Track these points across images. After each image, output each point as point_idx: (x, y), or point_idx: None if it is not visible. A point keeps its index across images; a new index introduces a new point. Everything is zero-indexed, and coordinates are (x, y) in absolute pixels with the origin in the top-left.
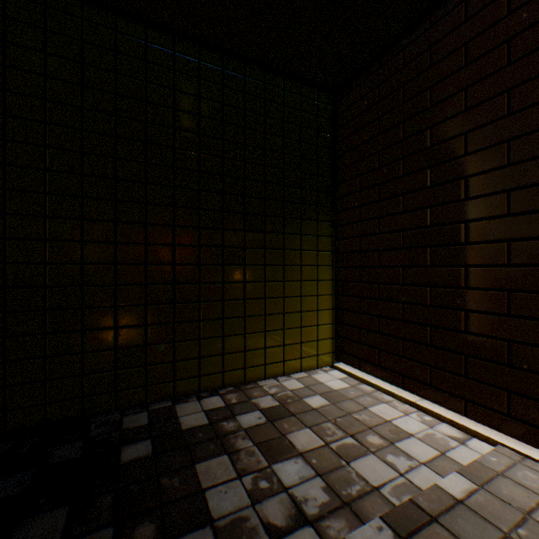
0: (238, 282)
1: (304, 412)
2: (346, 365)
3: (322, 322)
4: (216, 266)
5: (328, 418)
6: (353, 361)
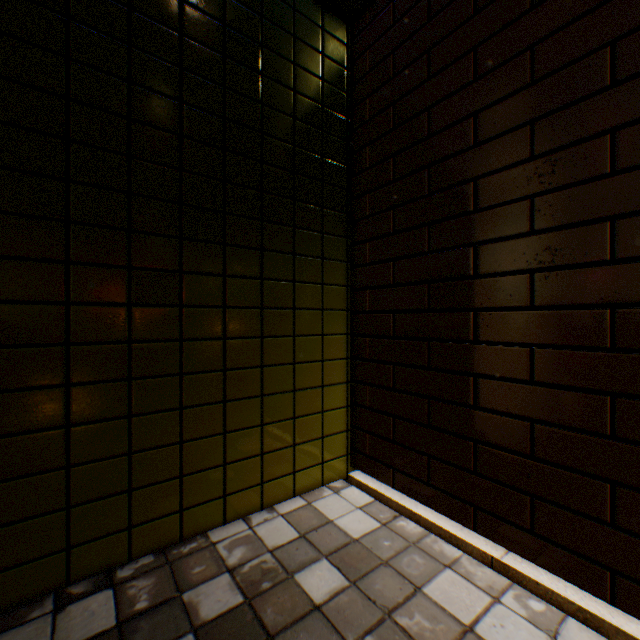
0: (167, 340)
1: (295, 624)
2: (370, 476)
3: (330, 406)
4: (113, 307)
5: (346, 639)
6: (382, 472)
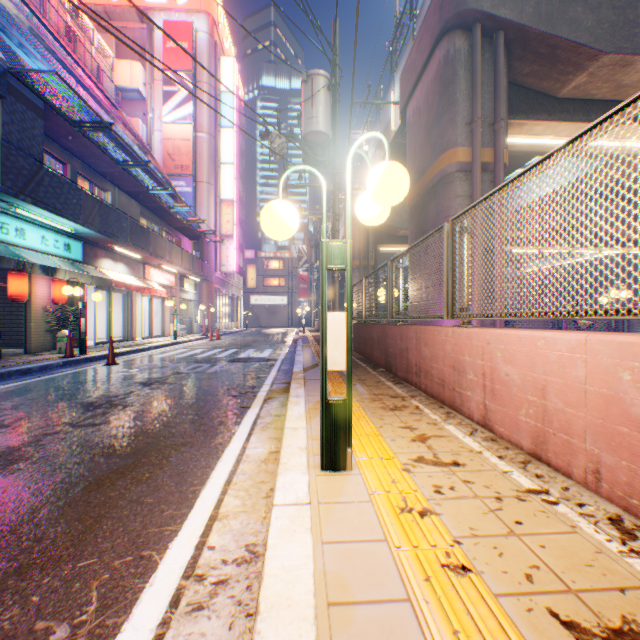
0: None
1: None
2: None
3: None
4: None
5: None
6: None
